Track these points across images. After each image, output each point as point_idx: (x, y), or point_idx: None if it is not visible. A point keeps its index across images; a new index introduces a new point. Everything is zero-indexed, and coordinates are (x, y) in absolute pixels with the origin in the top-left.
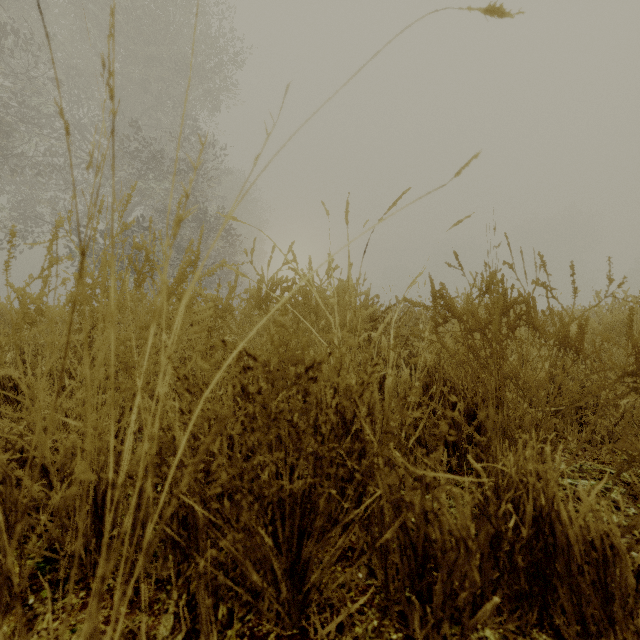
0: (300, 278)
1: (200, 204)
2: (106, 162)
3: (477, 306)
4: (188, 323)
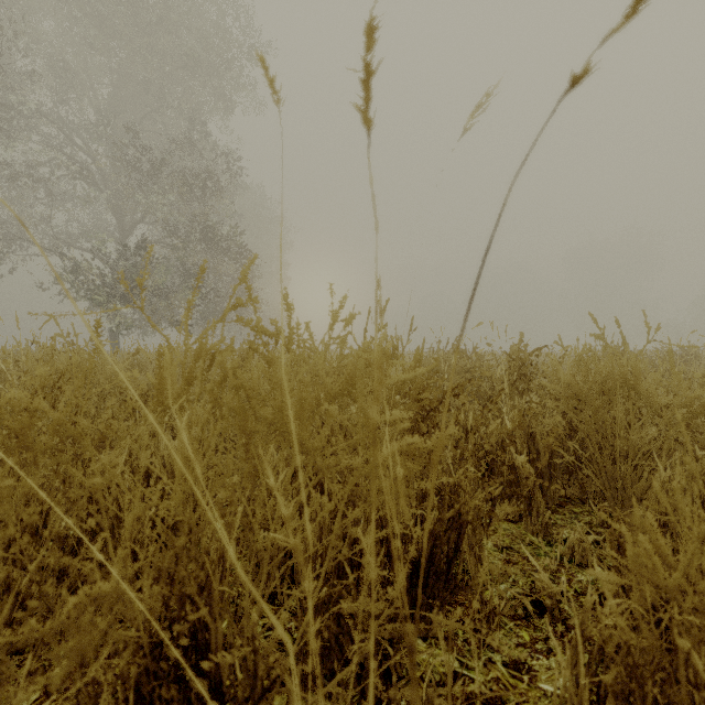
0: (261, 344)
1: (210, 222)
2: (101, 173)
3: (601, 371)
4: (92, 407)
